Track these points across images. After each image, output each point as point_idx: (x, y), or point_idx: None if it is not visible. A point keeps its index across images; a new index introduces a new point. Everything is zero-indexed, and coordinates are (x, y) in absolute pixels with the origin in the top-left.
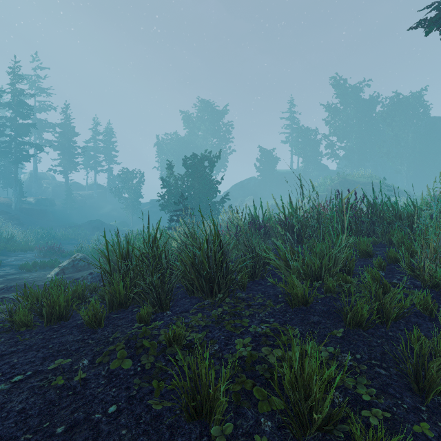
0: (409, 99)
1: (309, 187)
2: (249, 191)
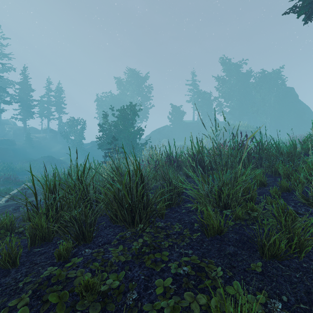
0: (271, 74)
1: (205, 133)
2: (164, 136)
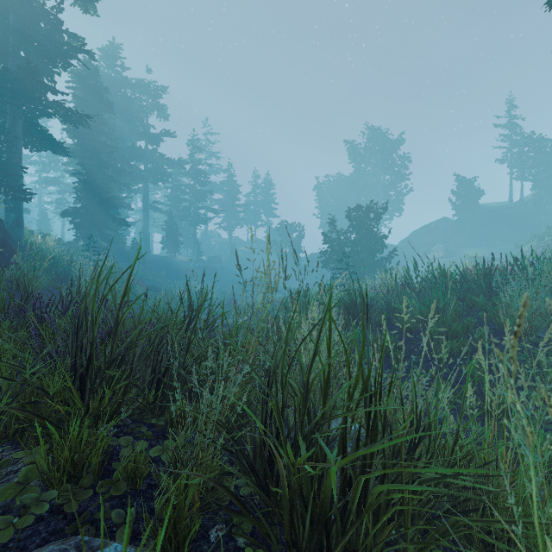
0: None
1: (541, 226)
2: (437, 238)
